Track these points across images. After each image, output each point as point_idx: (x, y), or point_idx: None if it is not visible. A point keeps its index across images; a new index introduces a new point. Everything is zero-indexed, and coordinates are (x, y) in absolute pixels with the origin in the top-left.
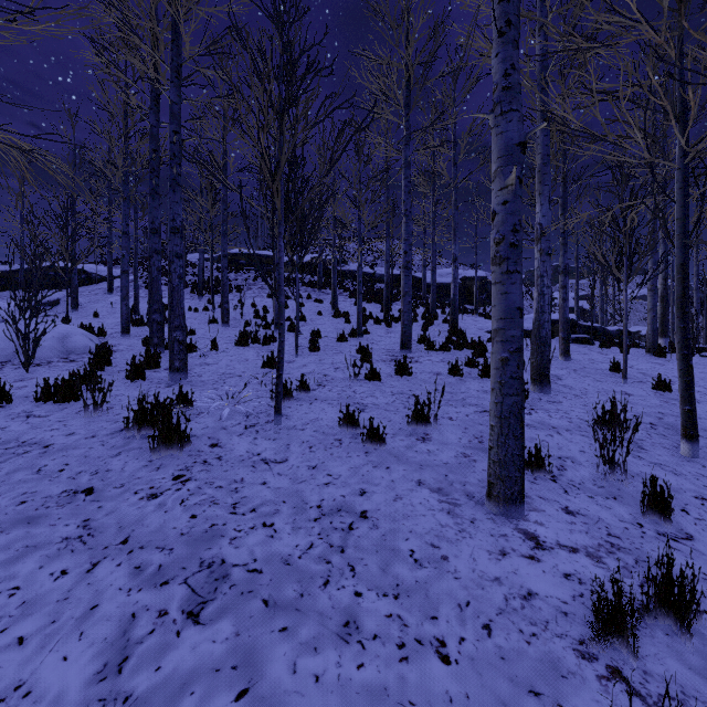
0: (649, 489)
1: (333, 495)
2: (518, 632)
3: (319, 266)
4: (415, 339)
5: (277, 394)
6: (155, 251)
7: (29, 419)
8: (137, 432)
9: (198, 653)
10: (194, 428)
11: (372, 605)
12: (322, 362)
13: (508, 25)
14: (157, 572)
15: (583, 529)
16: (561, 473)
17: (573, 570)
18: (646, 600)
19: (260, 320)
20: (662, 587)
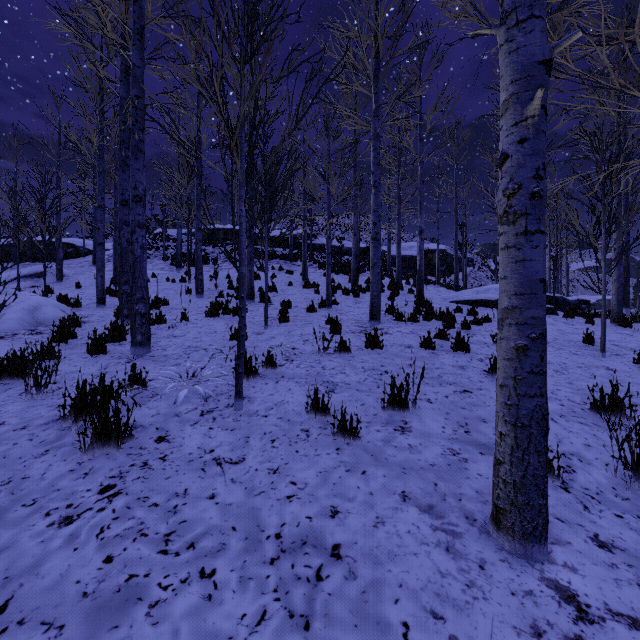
0: None
1: (296, 516)
2: None
3: (291, 240)
4: (383, 309)
5: (238, 376)
6: (124, 222)
7: None
8: (73, 423)
9: None
10: (143, 415)
11: None
12: (290, 334)
13: None
14: None
15: (632, 578)
16: (571, 477)
17: None
18: None
19: (233, 291)
20: None
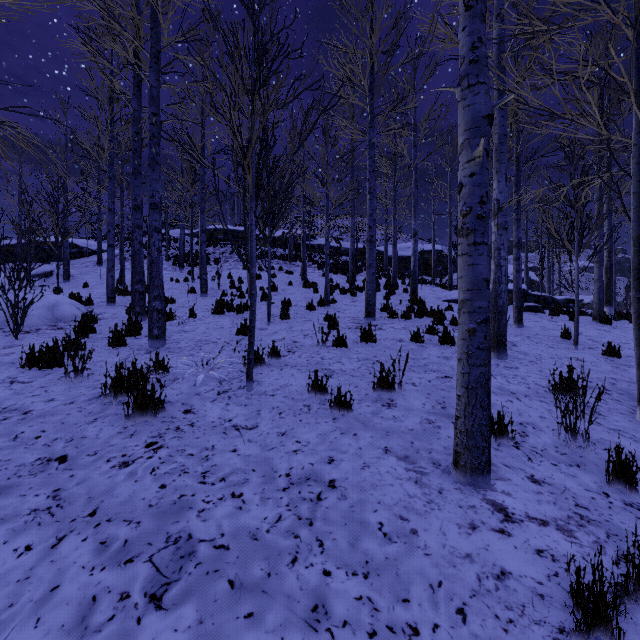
0: (613, 458)
1: (301, 463)
2: (494, 618)
3: (290, 241)
4: (379, 308)
5: (249, 362)
6: (137, 226)
7: (12, 385)
8: (113, 398)
9: None
10: (170, 394)
11: (341, 586)
12: (292, 330)
13: None
14: (122, 548)
15: (551, 500)
16: (523, 439)
17: (545, 545)
18: (627, 583)
19: (235, 290)
20: None
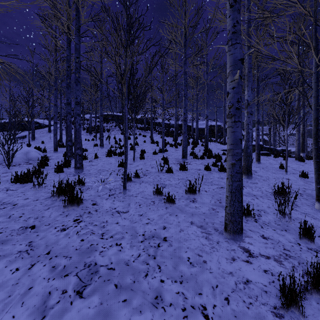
0: (302, 226)
1: (150, 229)
2: (243, 302)
3: (145, 120)
4: (189, 153)
5: (124, 180)
6: (68, 113)
7: (7, 191)
8: (57, 198)
9: (81, 314)
10: (85, 195)
11: (169, 287)
12: (145, 164)
13: (235, 2)
14: (63, 269)
15: (272, 246)
16: (259, 218)
17: (268, 268)
18: (307, 285)
19: (117, 145)
20: (314, 278)
